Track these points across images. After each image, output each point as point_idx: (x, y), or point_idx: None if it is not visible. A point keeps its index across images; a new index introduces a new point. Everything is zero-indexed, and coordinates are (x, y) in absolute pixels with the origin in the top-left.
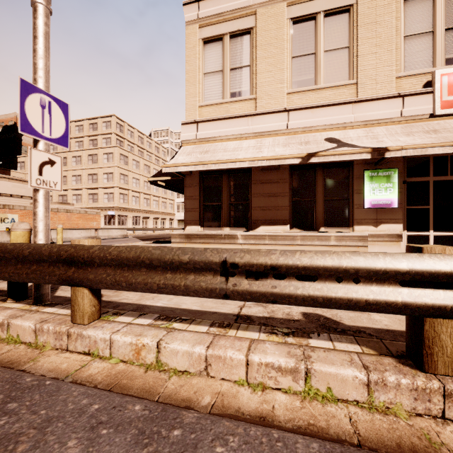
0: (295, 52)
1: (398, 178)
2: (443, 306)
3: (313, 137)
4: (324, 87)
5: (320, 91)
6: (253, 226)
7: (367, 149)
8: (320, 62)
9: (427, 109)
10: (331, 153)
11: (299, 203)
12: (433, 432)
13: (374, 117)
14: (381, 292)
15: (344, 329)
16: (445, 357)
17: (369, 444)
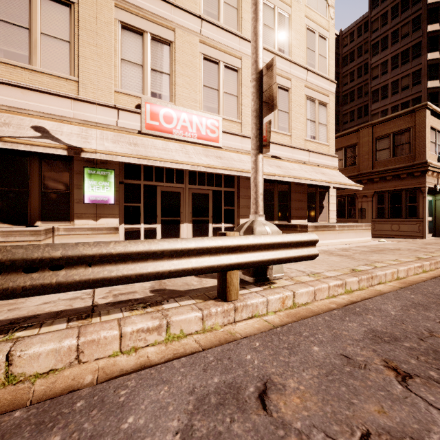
0: (1, 14)
1: (116, 178)
2: None
3: (19, 120)
4: (41, 71)
5: (37, 74)
6: None
7: (62, 146)
8: (36, 42)
9: (136, 126)
10: (20, 141)
11: (6, 193)
12: None
13: (93, 120)
14: None
15: None
16: None
17: None
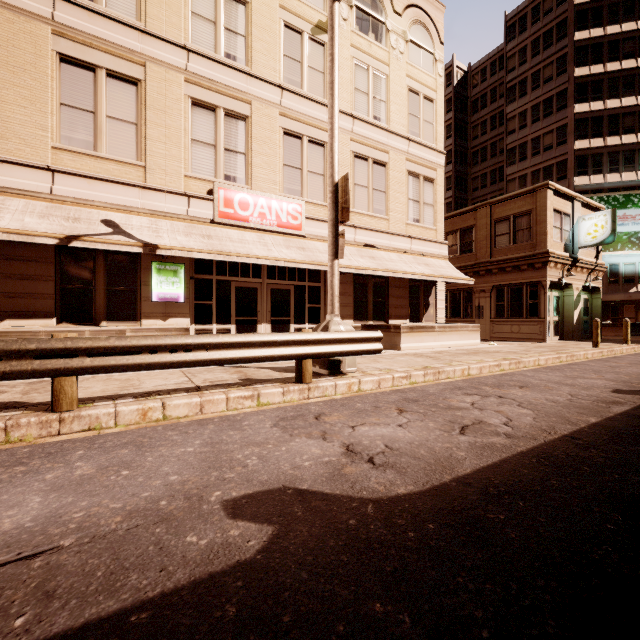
0: (66, 98)
1: (186, 273)
2: (59, 368)
3: (87, 214)
4: (107, 158)
5: (102, 161)
6: None
7: (138, 243)
8: (101, 126)
9: (209, 214)
10: (99, 240)
11: (71, 291)
12: (42, 441)
13: (162, 209)
14: (19, 365)
15: (25, 405)
16: (68, 399)
17: None
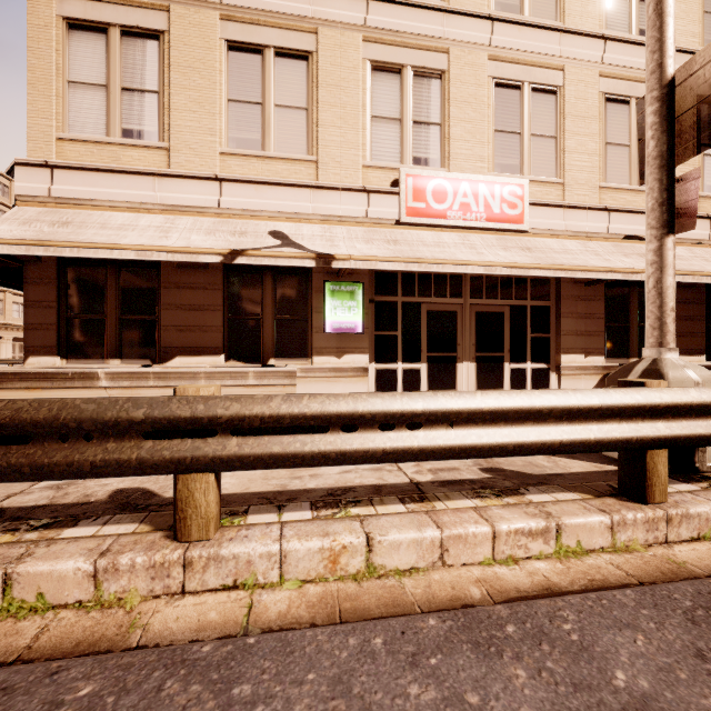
0: (233, 93)
1: (365, 295)
2: (183, 458)
3: (254, 227)
4: (275, 157)
5: (270, 161)
6: (163, 356)
7: (310, 254)
8: (269, 119)
9: (393, 213)
10: (265, 253)
11: (239, 322)
12: (150, 614)
13: (337, 213)
14: (117, 450)
15: (151, 504)
16: (200, 518)
17: (32, 656)
